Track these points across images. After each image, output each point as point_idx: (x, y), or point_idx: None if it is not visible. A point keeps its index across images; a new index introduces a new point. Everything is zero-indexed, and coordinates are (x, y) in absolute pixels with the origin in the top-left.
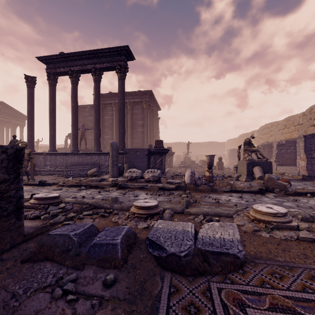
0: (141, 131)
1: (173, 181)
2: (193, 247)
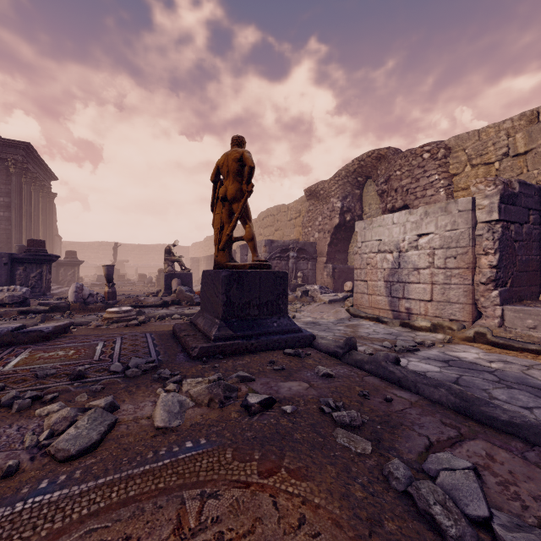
0: (5, 217)
1: (49, 301)
2: (5, 331)
